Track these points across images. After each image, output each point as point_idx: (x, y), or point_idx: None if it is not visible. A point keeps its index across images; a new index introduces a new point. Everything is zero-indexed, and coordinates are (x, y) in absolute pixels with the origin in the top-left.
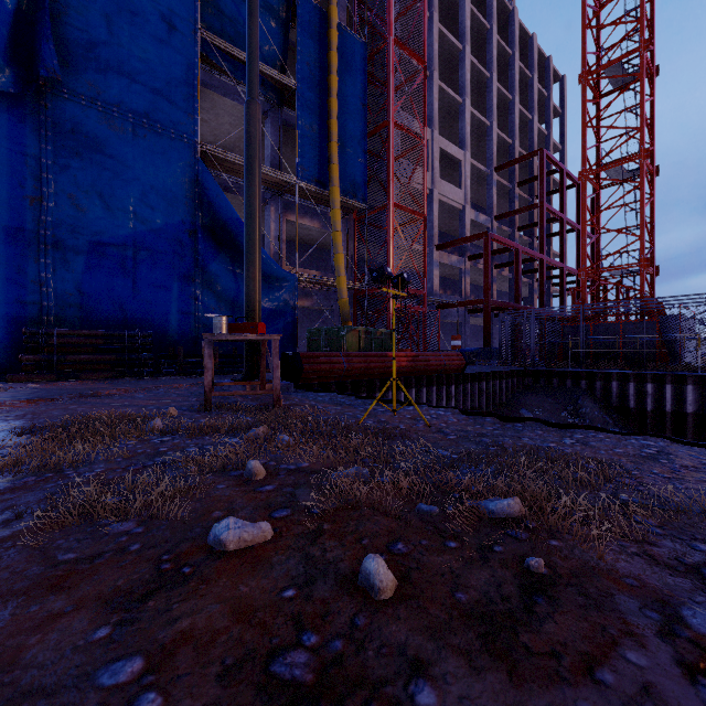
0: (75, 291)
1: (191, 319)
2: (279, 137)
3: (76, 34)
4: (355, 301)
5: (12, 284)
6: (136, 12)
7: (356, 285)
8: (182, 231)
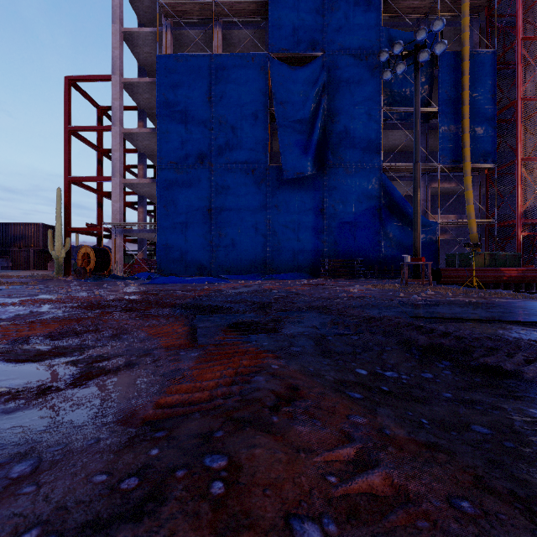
0: (334, 243)
1: (378, 252)
2: (426, 140)
3: (334, 140)
4: (486, 232)
5: (316, 243)
6: (355, 118)
7: (486, 221)
8: (374, 210)
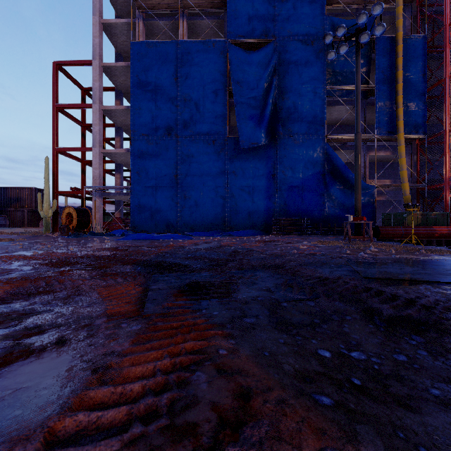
0: (284, 204)
1: (322, 212)
2: (364, 114)
3: (284, 114)
4: (417, 194)
5: (268, 204)
6: (302, 95)
7: (417, 185)
8: (319, 175)
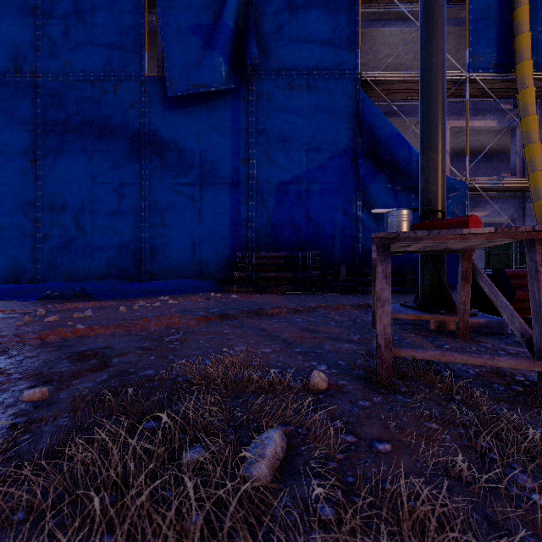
0: (268, 224)
1: (352, 239)
2: None
3: (269, 26)
4: None
5: (233, 222)
6: None
7: None
8: (344, 159)
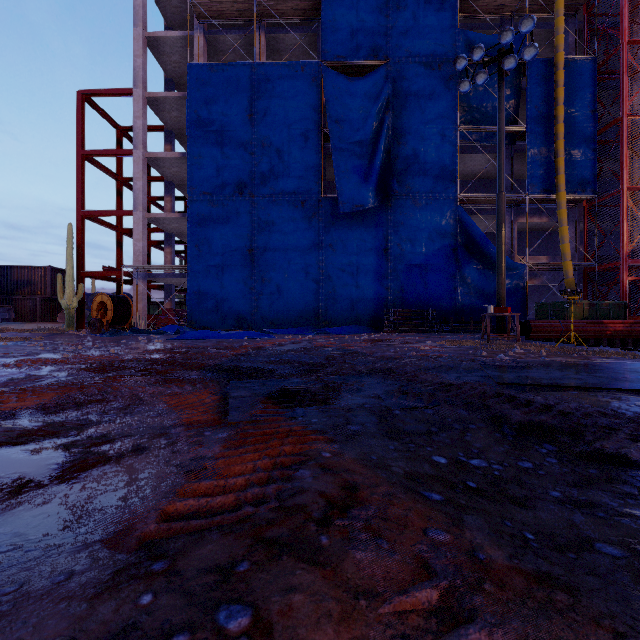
0: (400, 290)
1: (454, 300)
2: (511, 165)
3: (401, 165)
4: (585, 276)
5: (378, 290)
6: (426, 139)
7: (584, 264)
8: (449, 250)
